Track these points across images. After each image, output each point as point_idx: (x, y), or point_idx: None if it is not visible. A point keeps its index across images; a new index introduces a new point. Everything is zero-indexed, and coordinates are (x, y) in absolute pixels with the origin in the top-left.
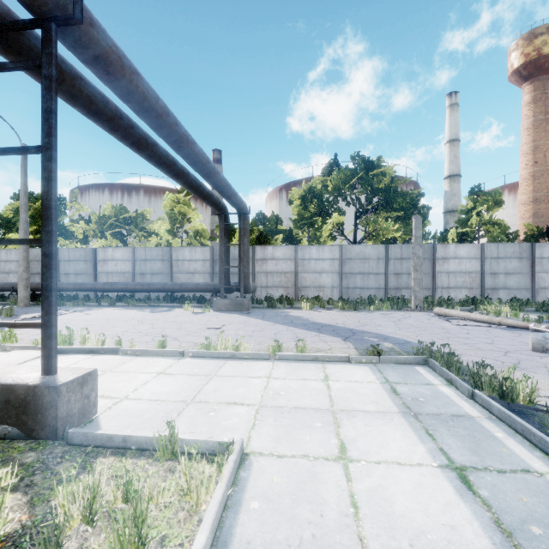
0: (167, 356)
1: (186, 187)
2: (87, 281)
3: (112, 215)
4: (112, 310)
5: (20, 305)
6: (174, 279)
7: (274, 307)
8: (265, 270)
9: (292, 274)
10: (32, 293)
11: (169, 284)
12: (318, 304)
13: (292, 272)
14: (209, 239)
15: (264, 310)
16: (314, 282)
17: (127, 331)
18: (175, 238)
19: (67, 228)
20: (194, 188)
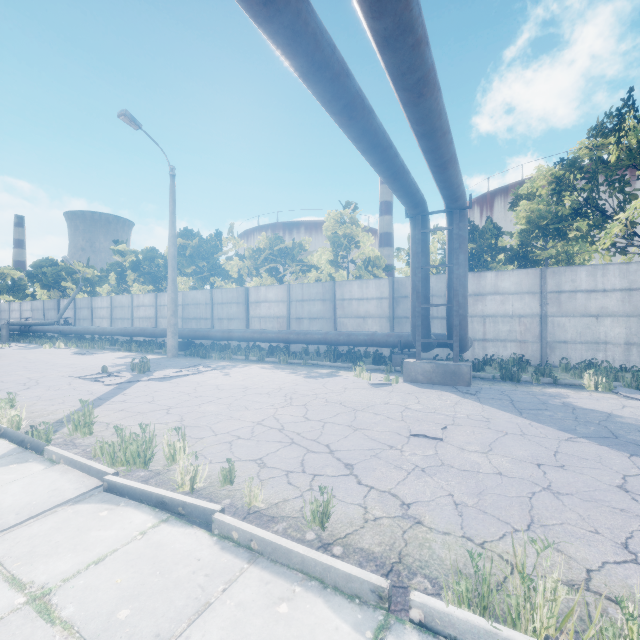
0: (335, 587)
1: (365, 147)
2: (240, 328)
3: (267, 248)
4: (258, 370)
5: (168, 356)
6: (338, 326)
7: (515, 380)
8: (481, 312)
9: (535, 319)
10: (186, 341)
11: (332, 333)
12: (615, 378)
13: (535, 315)
14: (385, 269)
15: (499, 385)
16: (583, 334)
17: (261, 424)
18: (339, 270)
19: (222, 267)
20: (379, 149)
